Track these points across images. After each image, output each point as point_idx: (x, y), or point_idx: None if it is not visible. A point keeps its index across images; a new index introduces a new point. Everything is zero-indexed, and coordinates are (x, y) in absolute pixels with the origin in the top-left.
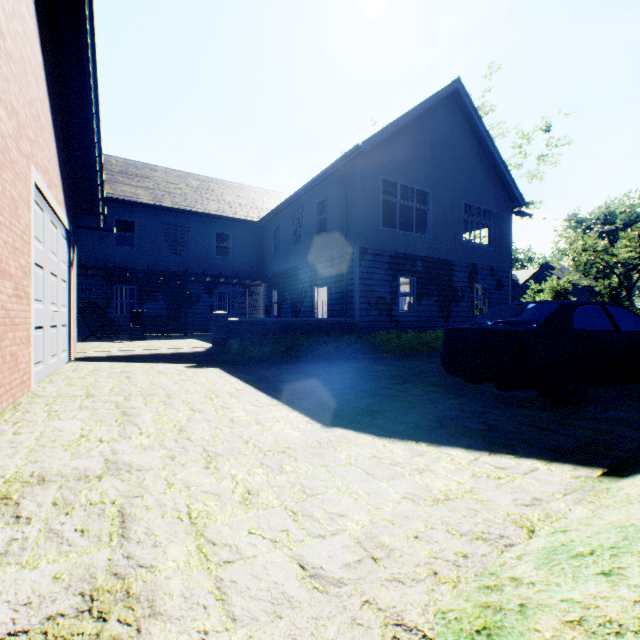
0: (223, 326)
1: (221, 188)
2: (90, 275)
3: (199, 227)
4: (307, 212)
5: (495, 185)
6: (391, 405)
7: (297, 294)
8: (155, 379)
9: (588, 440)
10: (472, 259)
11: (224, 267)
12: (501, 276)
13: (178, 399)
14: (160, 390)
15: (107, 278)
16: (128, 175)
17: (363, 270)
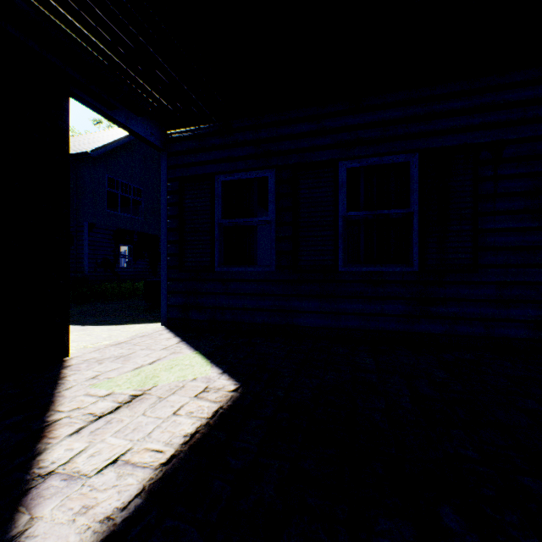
0: None
1: None
2: None
3: None
4: None
5: None
6: (116, 318)
7: None
8: None
9: None
10: None
11: None
12: None
13: None
14: None
15: None
16: None
17: (92, 239)
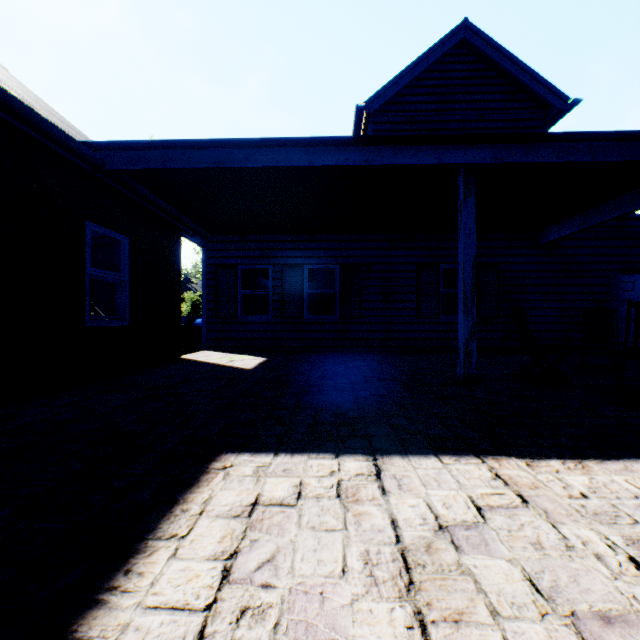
0: None
1: None
2: None
3: None
4: None
5: None
6: None
7: None
8: None
9: None
10: None
11: None
12: None
13: None
14: None
15: None
16: None
17: None
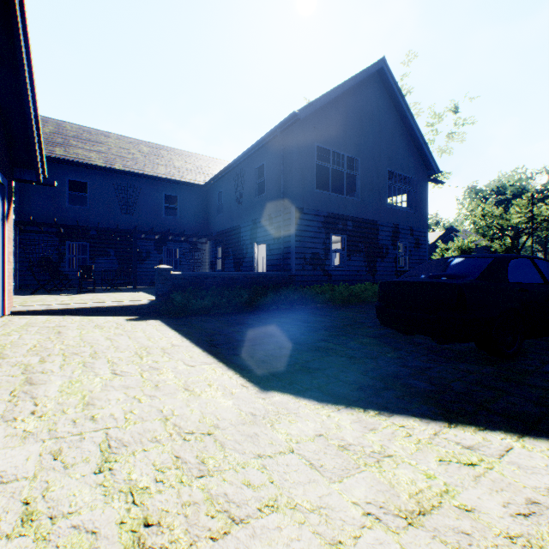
0: (166, 279)
1: (170, 154)
2: (43, 232)
3: (149, 189)
4: (248, 176)
5: (414, 155)
6: (331, 360)
7: (239, 250)
8: (88, 334)
9: (547, 402)
10: (395, 220)
11: (172, 226)
12: (419, 235)
13: (103, 359)
14: (87, 348)
15: (60, 235)
16: (82, 140)
17: (299, 228)
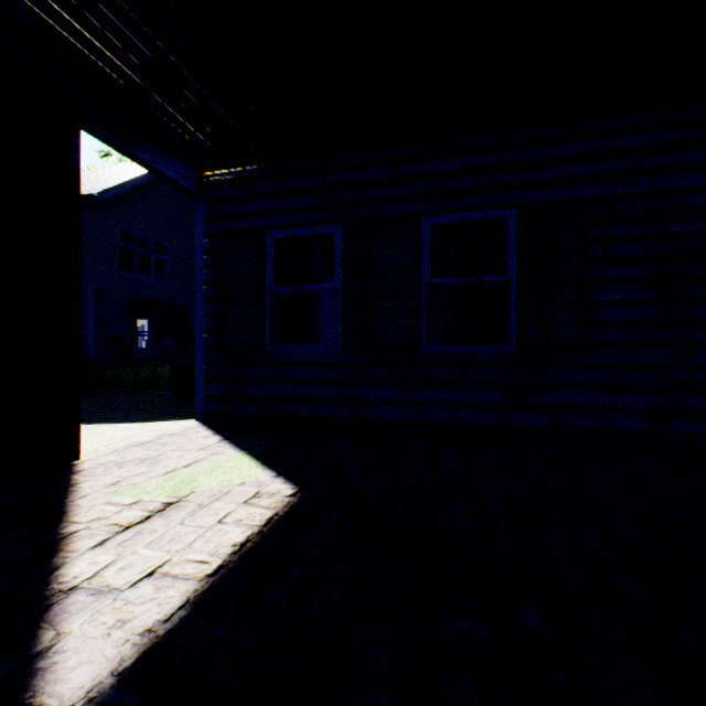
0: None
1: None
2: None
3: None
4: None
5: None
6: (133, 414)
7: None
8: None
9: None
10: None
11: None
12: None
13: None
14: None
15: None
16: None
17: (99, 310)
